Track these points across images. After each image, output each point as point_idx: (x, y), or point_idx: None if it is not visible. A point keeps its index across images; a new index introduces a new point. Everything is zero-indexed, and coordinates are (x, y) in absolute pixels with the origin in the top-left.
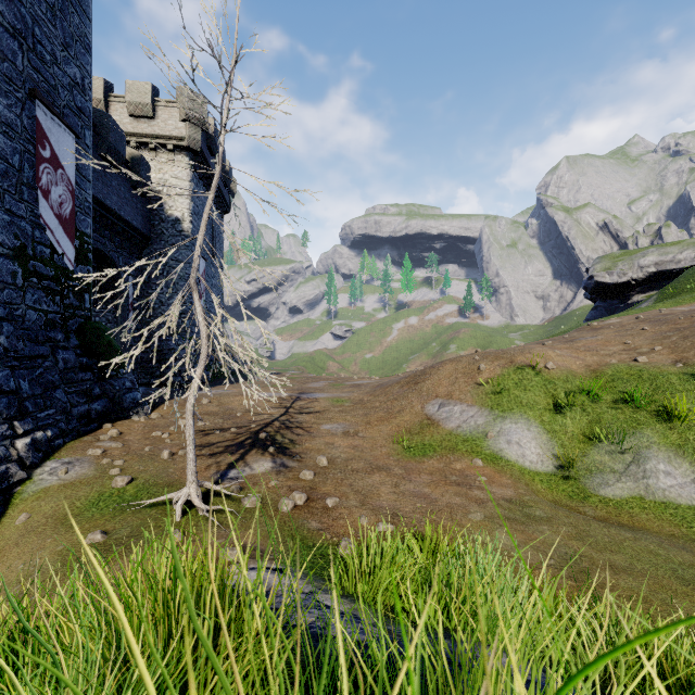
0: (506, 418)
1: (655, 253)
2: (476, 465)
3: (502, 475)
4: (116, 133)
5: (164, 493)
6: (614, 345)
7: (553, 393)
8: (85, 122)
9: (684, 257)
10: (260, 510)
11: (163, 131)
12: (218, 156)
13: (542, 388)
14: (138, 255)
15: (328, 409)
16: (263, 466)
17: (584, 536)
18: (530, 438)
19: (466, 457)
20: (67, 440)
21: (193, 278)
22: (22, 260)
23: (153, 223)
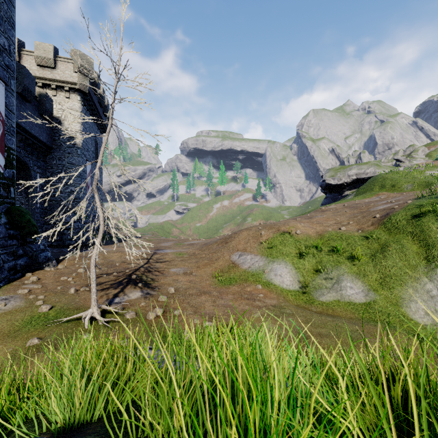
0: (275, 262)
1: (356, 168)
2: (258, 288)
3: (271, 293)
4: (29, 78)
5: (75, 314)
6: (331, 221)
7: (299, 247)
8: (11, 74)
9: (369, 171)
10: (136, 320)
11: (62, 78)
12: (111, 116)
13: (294, 244)
14: (43, 159)
15: (174, 259)
16: (135, 295)
17: (309, 321)
18: (287, 272)
19: (253, 284)
20: (2, 284)
21: (95, 185)
22: None
23: (54, 138)
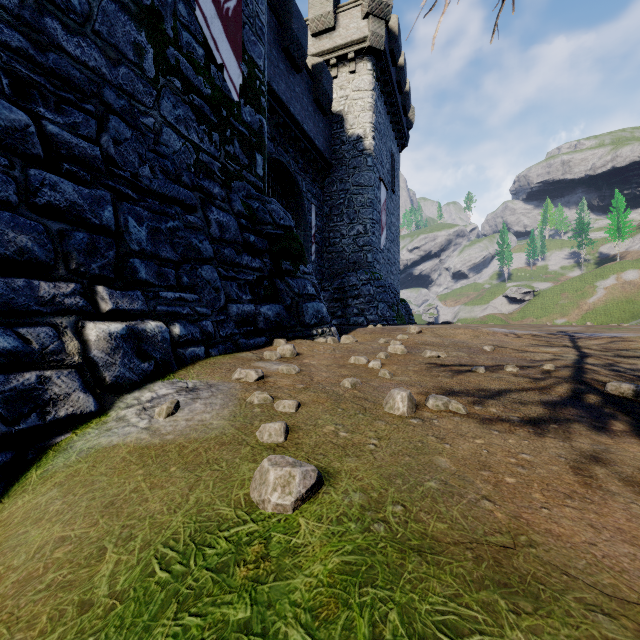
0: None
1: None
2: None
3: None
4: (299, 21)
5: None
6: None
7: None
8: None
9: None
10: None
11: (344, 40)
12: None
13: None
14: (320, 185)
15: None
16: None
17: None
18: None
19: None
20: (214, 352)
21: None
22: (154, 35)
23: (334, 148)
